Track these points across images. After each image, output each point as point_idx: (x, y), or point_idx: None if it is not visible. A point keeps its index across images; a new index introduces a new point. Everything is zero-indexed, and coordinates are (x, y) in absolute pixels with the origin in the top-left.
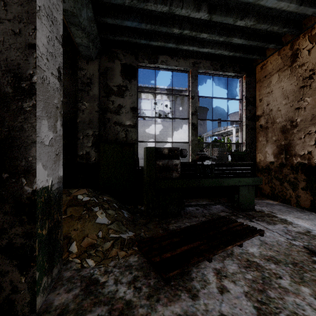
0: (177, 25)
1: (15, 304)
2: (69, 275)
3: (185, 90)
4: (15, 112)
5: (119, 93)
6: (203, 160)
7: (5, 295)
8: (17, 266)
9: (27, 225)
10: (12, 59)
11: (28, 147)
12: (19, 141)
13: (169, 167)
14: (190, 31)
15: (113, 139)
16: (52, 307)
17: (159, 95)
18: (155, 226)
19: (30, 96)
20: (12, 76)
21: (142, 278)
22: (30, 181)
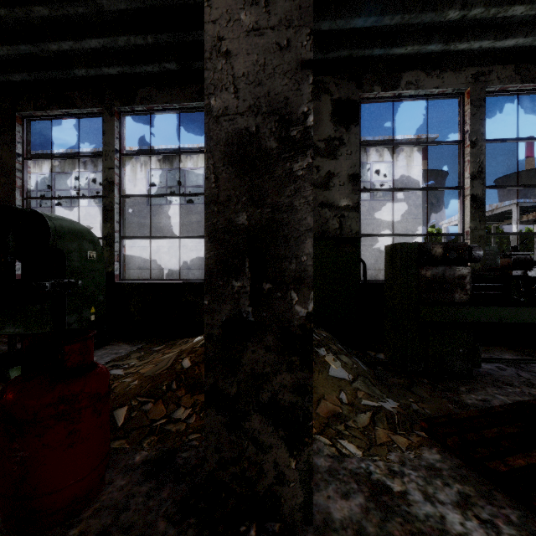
0: (457, 2)
1: (280, 502)
2: (326, 465)
3: (416, 138)
4: (280, 181)
5: (329, 151)
6: (524, 268)
7: (266, 484)
8: (283, 439)
9: (299, 372)
10: (277, 92)
11: (300, 239)
12: (286, 229)
13: (446, 282)
14: (485, 9)
15: (318, 232)
16: (334, 522)
17: (363, 154)
18: (432, 395)
19: (303, 151)
20: (276, 120)
21: (482, 502)
22: (303, 298)
